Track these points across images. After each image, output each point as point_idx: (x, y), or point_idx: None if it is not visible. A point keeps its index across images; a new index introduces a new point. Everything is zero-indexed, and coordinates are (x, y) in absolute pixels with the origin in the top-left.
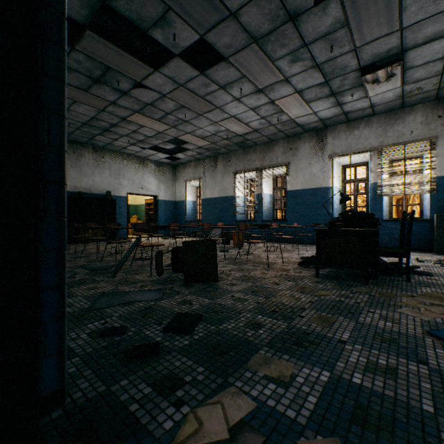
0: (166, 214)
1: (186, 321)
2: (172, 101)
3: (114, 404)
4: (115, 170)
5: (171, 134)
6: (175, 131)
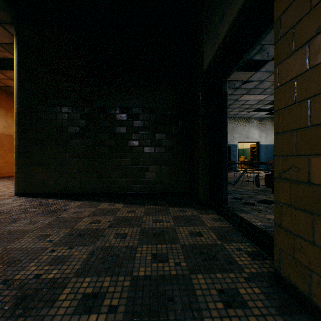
0: (266, 155)
1: (267, 201)
2: (268, 82)
3: (240, 208)
4: (230, 129)
5: (268, 99)
6: (272, 97)
